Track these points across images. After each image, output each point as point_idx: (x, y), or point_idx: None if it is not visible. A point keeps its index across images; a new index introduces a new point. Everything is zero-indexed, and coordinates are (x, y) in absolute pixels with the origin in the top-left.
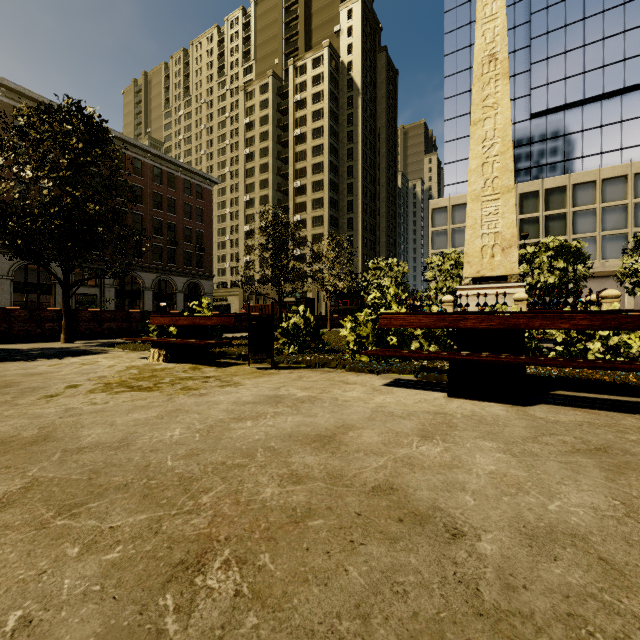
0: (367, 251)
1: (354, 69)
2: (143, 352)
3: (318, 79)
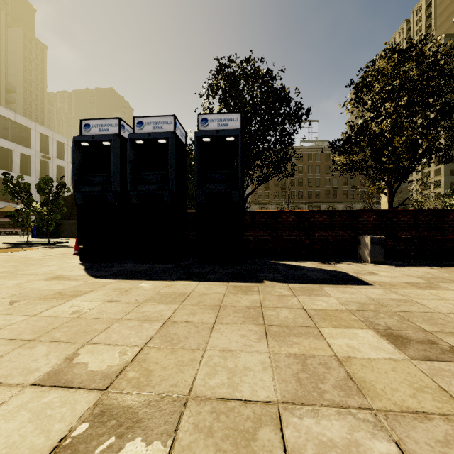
0: None
1: None
2: None
3: None
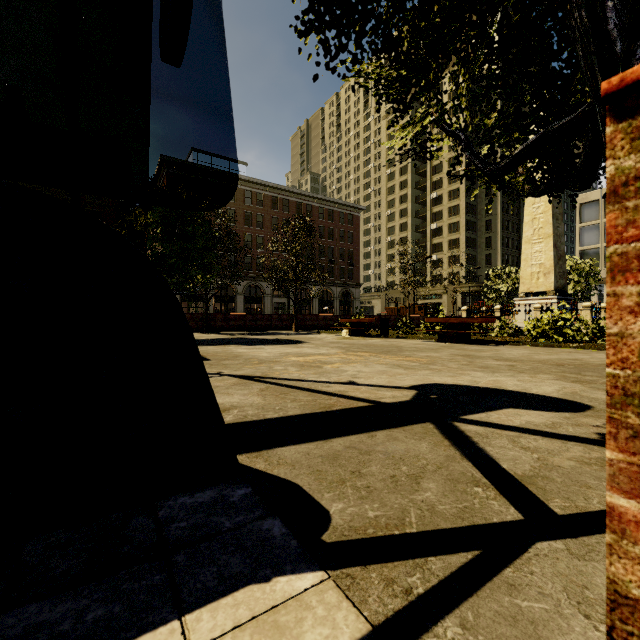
0: (508, 250)
1: None
2: (335, 334)
3: (454, 94)
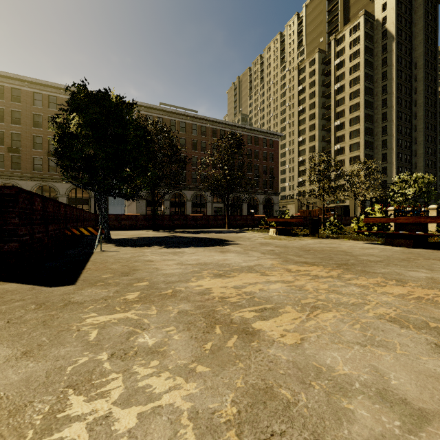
0: (402, 164)
1: (388, 21)
2: (262, 232)
3: (355, 42)
